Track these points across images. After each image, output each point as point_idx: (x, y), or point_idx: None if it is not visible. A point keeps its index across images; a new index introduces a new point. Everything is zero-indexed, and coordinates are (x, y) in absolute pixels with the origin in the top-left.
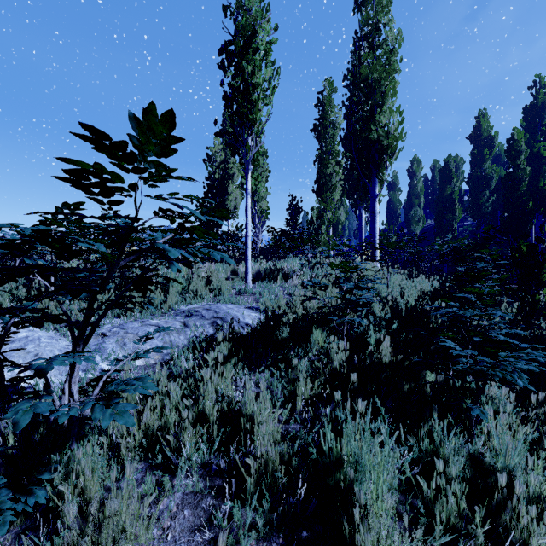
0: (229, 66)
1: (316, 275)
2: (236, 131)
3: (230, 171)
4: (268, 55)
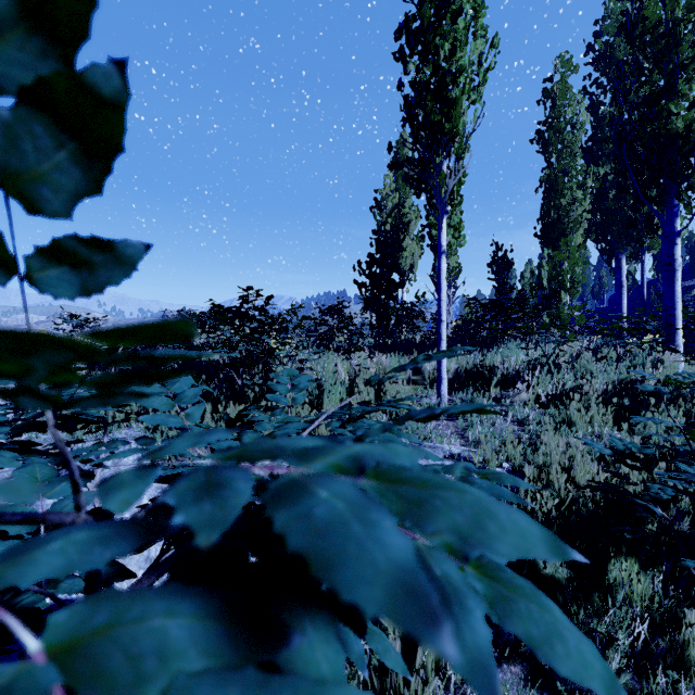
0: (412, 52)
1: (565, 386)
2: (423, 155)
3: (405, 218)
4: (478, 17)
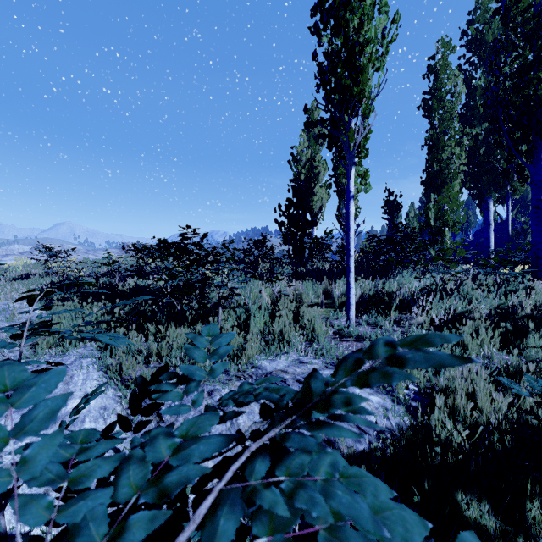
0: (326, 27)
1: (455, 311)
2: (335, 114)
3: (315, 169)
4: None
